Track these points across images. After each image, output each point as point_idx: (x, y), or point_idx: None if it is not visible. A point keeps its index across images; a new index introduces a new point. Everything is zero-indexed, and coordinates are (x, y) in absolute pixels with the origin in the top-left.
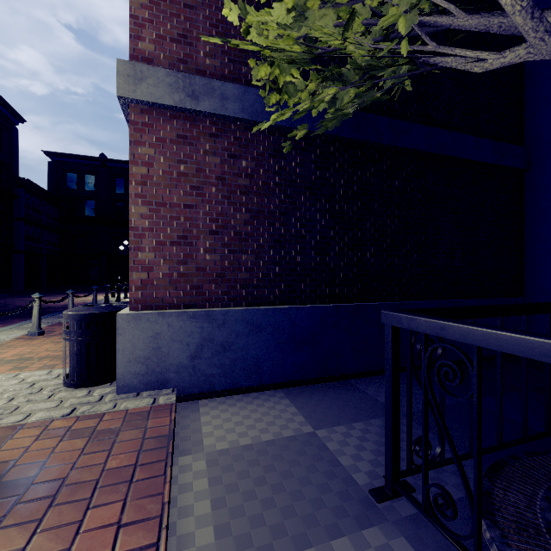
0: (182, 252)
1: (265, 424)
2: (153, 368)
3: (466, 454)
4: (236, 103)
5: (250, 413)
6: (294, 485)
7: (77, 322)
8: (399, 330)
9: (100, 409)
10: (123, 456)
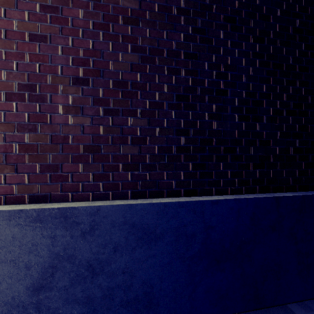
0: (26, 111)
1: None
2: None
3: None
4: None
5: None
6: None
7: None
8: None
9: None
10: None
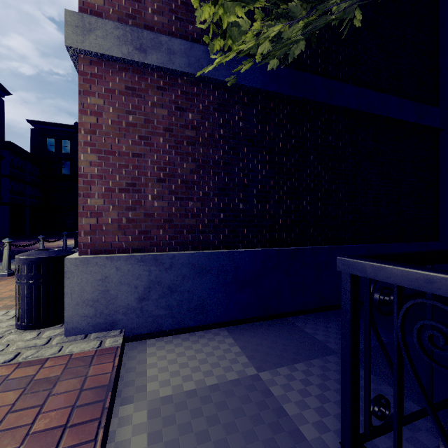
0: (130, 199)
1: (209, 365)
2: (102, 311)
3: (423, 409)
4: (182, 58)
5: (196, 354)
6: (238, 441)
7: (27, 266)
8: (358, 278)
9: (44, 353)
10: (55, 413)
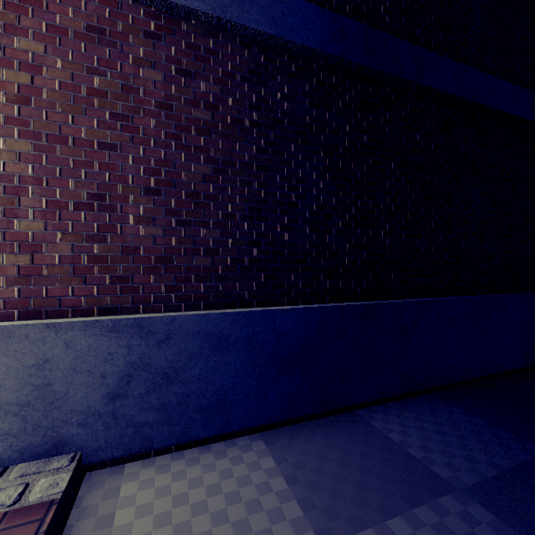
0: (95, 221)
1: (231, 529)
2: (37, 422)
3: None
4: None
5: (207, 497)
6: None
7: None
8: None
9: None
10: None
